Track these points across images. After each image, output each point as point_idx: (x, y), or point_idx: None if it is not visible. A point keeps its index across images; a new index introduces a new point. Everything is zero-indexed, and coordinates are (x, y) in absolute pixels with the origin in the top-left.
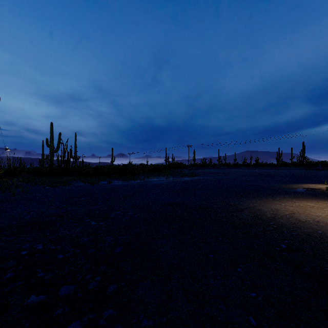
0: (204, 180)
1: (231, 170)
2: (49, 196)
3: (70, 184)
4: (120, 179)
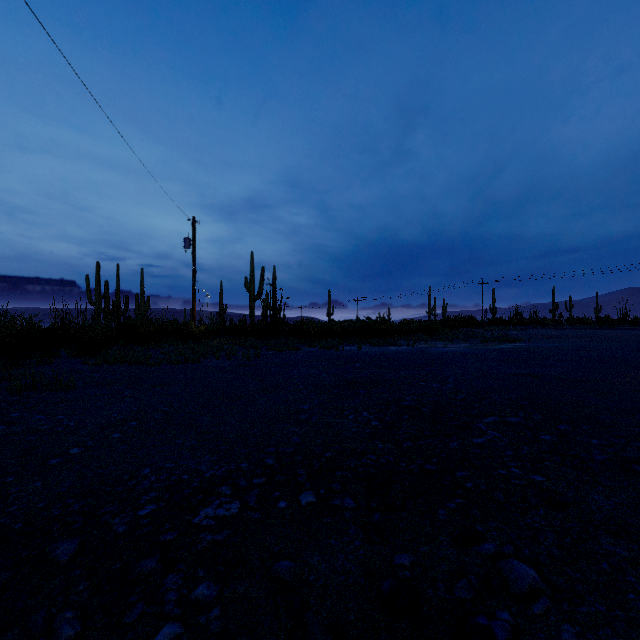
0: (542, 349)
1: (596, 333)
2: (299, 362)
3: (299, 348)
4: (365, 344)
